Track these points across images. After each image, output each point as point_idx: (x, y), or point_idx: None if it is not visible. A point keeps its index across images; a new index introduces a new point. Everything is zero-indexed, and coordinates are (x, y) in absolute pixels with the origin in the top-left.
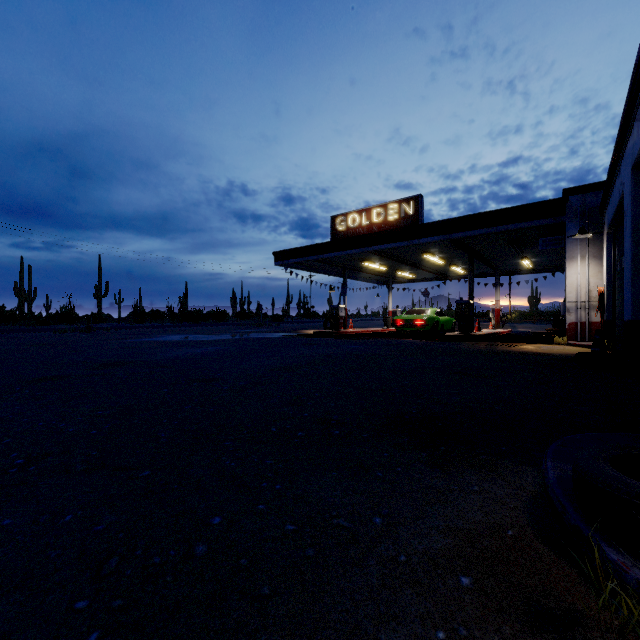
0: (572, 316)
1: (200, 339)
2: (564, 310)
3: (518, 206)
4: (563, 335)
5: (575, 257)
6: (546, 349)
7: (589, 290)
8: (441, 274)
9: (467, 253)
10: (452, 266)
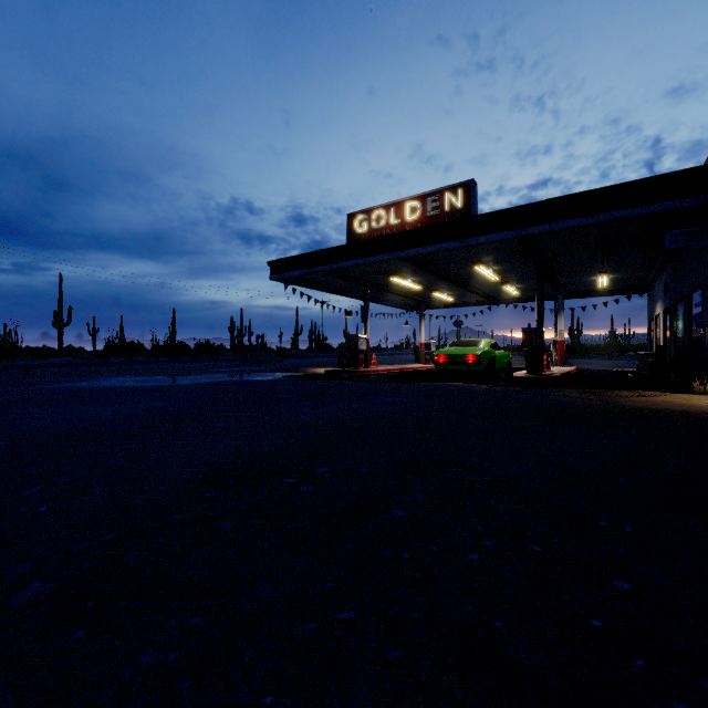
0: None
1: (151, 384)
2: None
3: (635, 181)
4: (697, 378)
5: None
6: (707, 404)
7: None
8: (487, 296)
9: (535, 263)
10: (506, 284)
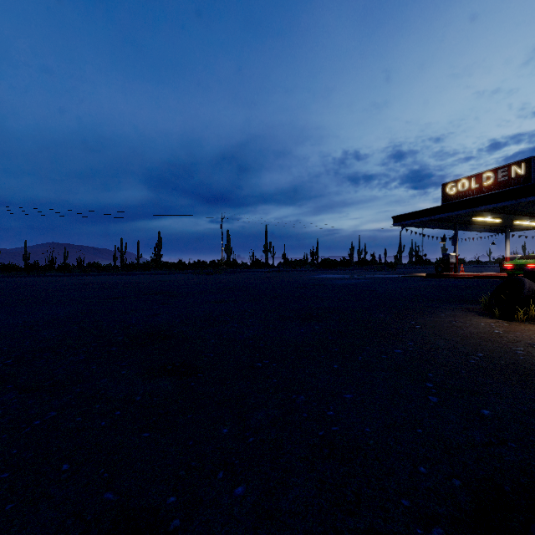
0: None
1: (345, 277)
2: None
3: None
4: None
5: None
6: None
7: None
8: None
9: None
10: None
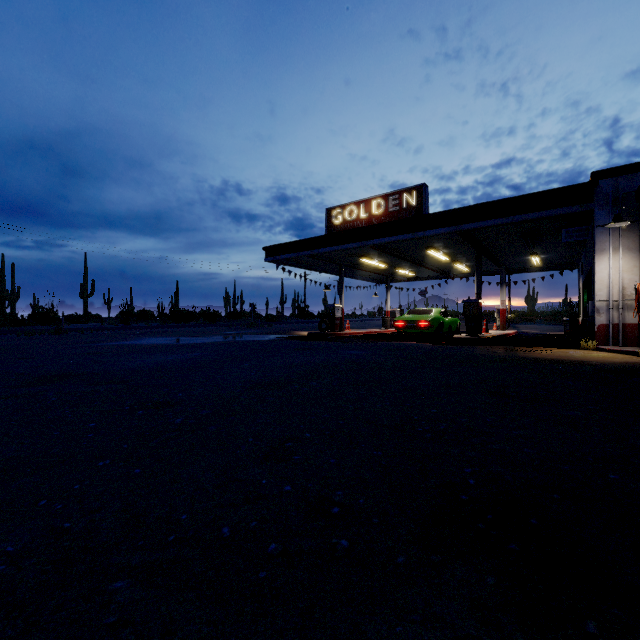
0: (602, 317)
1: (180, 342)
2: (592, 310)
3: (539, 192)
4: (588, 338)
5: (606, 249)
6: (577, 355)
7: (623, 287)
8: (443, 272)
9: (475, 248)
10: (456, 263)
